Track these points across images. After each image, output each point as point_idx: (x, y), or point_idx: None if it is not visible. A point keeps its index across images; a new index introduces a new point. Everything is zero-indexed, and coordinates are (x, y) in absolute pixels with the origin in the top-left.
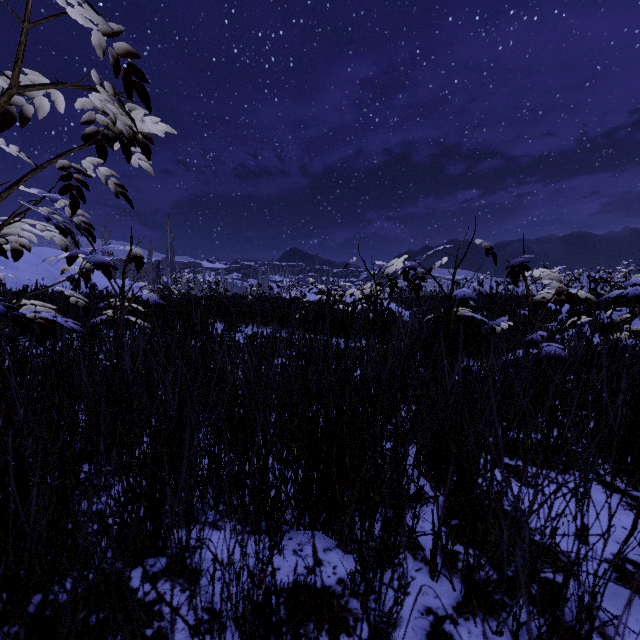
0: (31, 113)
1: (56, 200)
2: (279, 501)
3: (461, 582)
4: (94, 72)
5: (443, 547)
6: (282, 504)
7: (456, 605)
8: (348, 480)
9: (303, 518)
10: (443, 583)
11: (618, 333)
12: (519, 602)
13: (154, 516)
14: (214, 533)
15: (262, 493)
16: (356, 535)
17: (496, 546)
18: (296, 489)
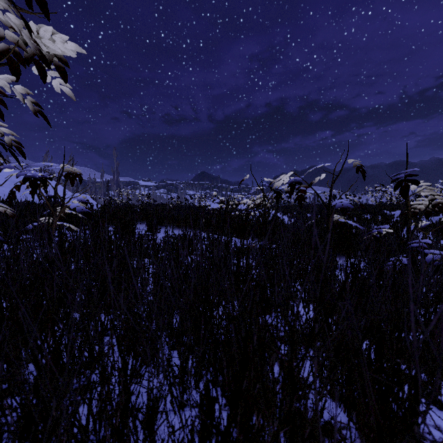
0: None
1: None
2: None
3: None
4: None
5: None
6: None
7: None
8: None
9: None
10: None
11: None
12: None
13: None
14: None
15: None
16: None
17: None
18: None
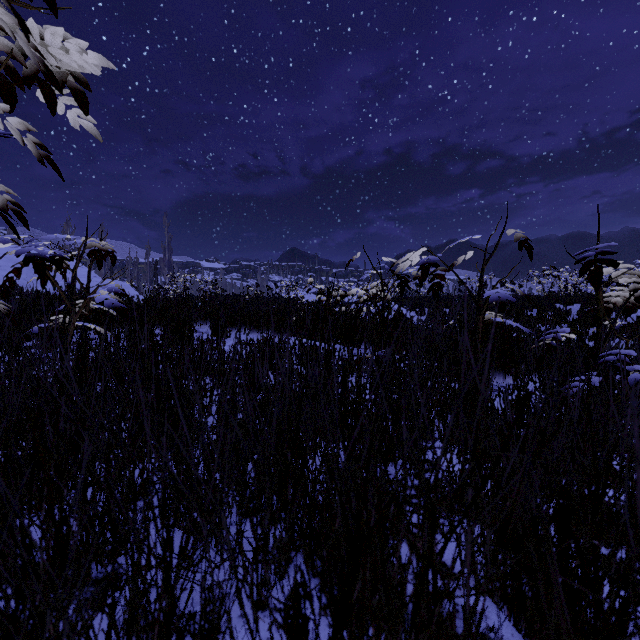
0: None
1: None
2: None
3: None
4: None
5: None
6: None
7: None
8: None
9: None
10: None
11: None
12: None
13: None
14: None
15: None
16: None
17: None
18: None
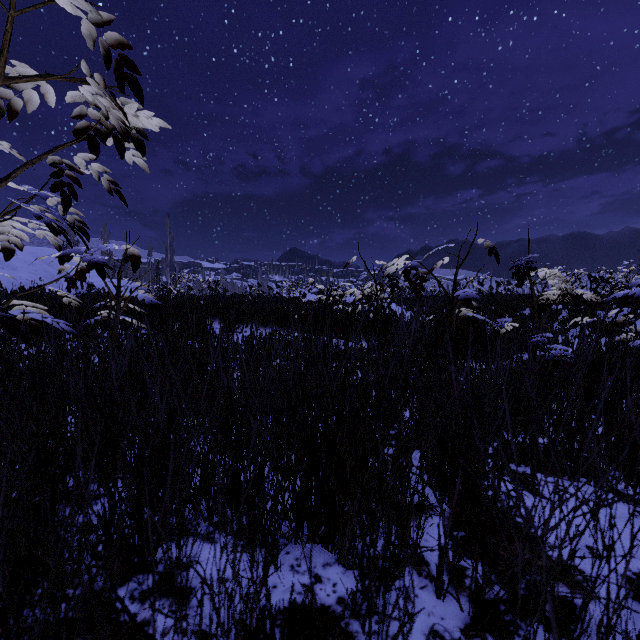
0: (20, 107)
1: (46, 197)
2: (276, 514)
3: (469, 602)
4: (84, 63)
5: (450, 564)
6: (279, 517)
7: (464, 627)
8: (349, 491)
9: (301, 530)
10: (450, 602)
11: (623, 334)
12: (533, 626)
13: (142, 531)
14: (207, 547)
15: (258, 504)
16: (357, 550)
17: (507, 565)
18: (294, 500)
